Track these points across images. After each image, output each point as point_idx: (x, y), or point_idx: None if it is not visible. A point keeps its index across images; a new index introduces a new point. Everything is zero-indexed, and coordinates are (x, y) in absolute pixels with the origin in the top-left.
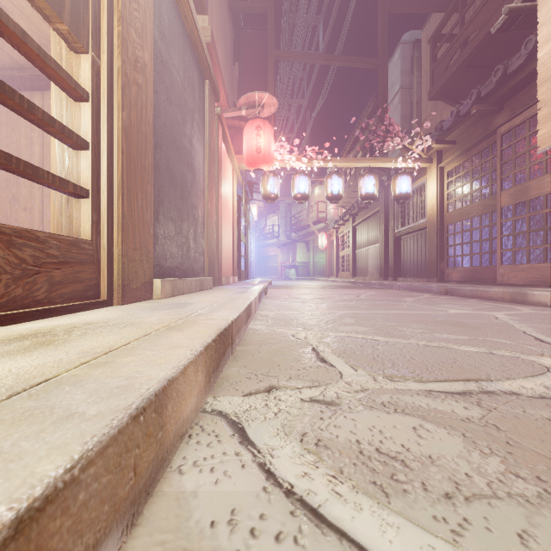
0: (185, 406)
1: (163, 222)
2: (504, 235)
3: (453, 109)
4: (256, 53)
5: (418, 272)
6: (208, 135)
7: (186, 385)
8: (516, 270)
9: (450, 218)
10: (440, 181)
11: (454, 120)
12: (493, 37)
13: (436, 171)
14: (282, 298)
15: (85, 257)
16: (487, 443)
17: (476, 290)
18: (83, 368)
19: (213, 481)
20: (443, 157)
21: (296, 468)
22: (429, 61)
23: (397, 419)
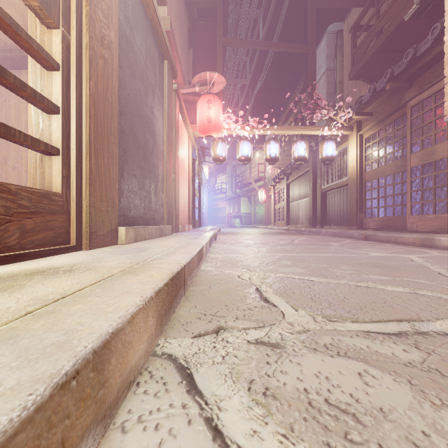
0: (133, 354)
1: (127, 178)
2: (414, 190)
3: (370, 86)
4: (207, 41)
5: (341, 221)
6: (167, 106)
7: (134, 333)
8: (424, 220)
9: (368, 176)
10: (359, 146)
11: (371, 95)
12: (404, 26)
13: (356, 138)
14: (229, 243)
15: (56, 208)
16: (436, 392)
17: (391, 236)
18: (25, 319)
19: (156, 442)
20: (362, 126)
21: (244, 425)
22: (349, 48)
23: (341, 364)
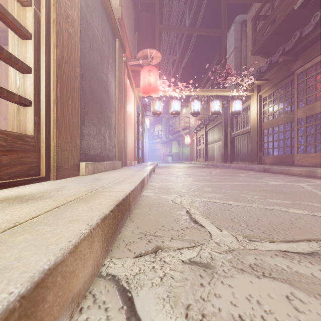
0: (76, 282)
1: (87, 125)
2: (299, 135)
3: (267, 59)
4: (148, 27)
5: (245, 158)
6: (118, 73)
7: (77, 261)
8: (307, 157)
9: (265, 125)
10: (259, 103)
11: (268, 66)
12: (292, 15)
13: (257, 97)
14: (164, 174)
15: (28, 147)
16: None
17: (283, 169)
18: None
19: None
20: (261, 89)
21: None
22: (251, 32)
23: (268, 285)
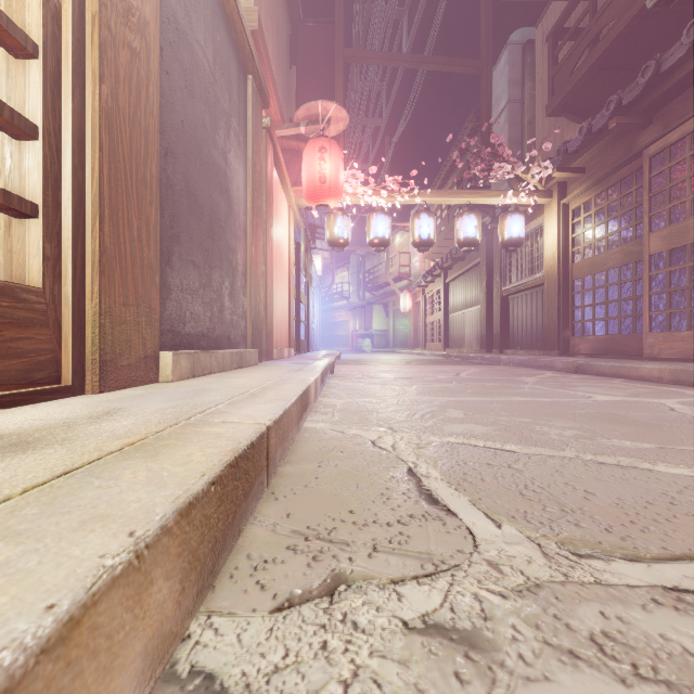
0: None
1: (179, 267)
2: (655, 292)
3: (582, 125)
4: (319, 54)
5: (533, 342)
6: (252, 152)
7: (81, 664)
8: (672, 340)
9: (577, 270)
10: (563, 221)
11: (583, 139)
12: (637, 27)
13: (558, 209)
14: (355, 377)
15: (29, 316)
16: None
17: (620, 367)
18: None
19: None
20: (568, 190)
21: None
22: (545, 67)
23: None
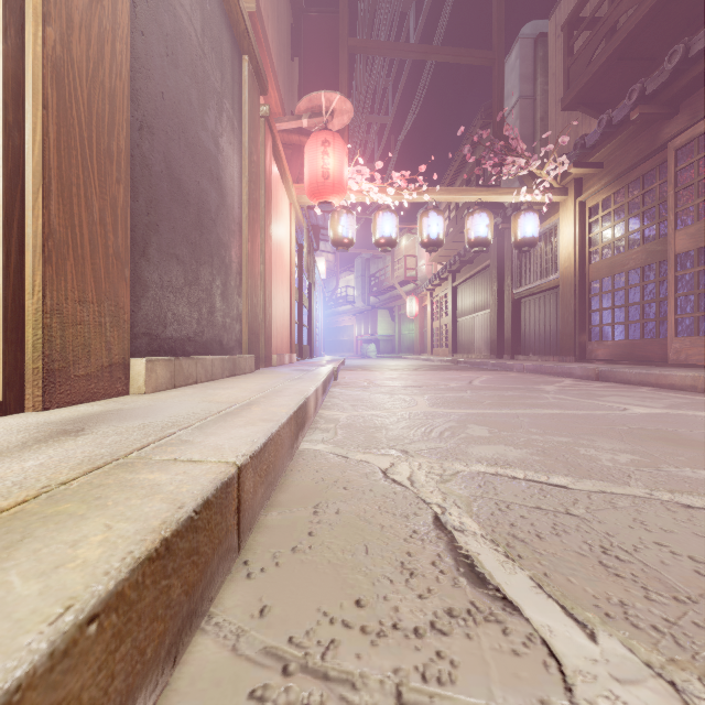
0: None
1: (158, 261)
2: (681, 294)
3: (602, 116)
4: (322, 45)
5: (546, 348)
6: (248, 139)
7: None
8: (701, 345)
9: (595, 272)
10: (579, 220)
11: (602, 132)
12: (660, 12)
13: (574, 207)
14: (360, 385)
15: None
16: None
17: (647, 374)
18: None
19: None
20: (584, 187)
21: None
22: (559, 60)
23: None
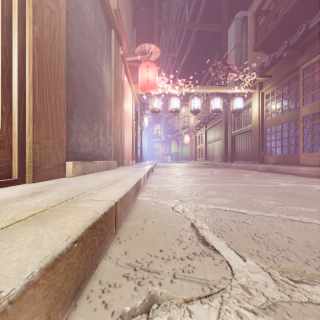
0: None
1: (76, 120)
2: (305, 134)
3: (270, 55)
4: (146, 22)
5: (247, 157)
6: (114, 66)
7: None
8: (314, 156)
9: (268, 124)
10: (261, 101)
11: (271, 61)
12: (296, 9)
13: (259, 95)
14: (163, 174)
15: None
16: None
17: (289, 169)
18: None
19: None
20: (263, 86)
21: None
22: (252, 29)
23: None
